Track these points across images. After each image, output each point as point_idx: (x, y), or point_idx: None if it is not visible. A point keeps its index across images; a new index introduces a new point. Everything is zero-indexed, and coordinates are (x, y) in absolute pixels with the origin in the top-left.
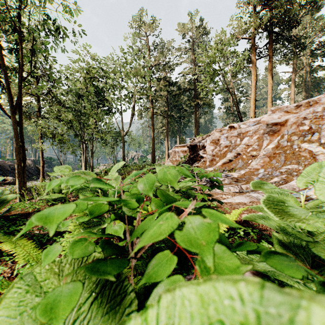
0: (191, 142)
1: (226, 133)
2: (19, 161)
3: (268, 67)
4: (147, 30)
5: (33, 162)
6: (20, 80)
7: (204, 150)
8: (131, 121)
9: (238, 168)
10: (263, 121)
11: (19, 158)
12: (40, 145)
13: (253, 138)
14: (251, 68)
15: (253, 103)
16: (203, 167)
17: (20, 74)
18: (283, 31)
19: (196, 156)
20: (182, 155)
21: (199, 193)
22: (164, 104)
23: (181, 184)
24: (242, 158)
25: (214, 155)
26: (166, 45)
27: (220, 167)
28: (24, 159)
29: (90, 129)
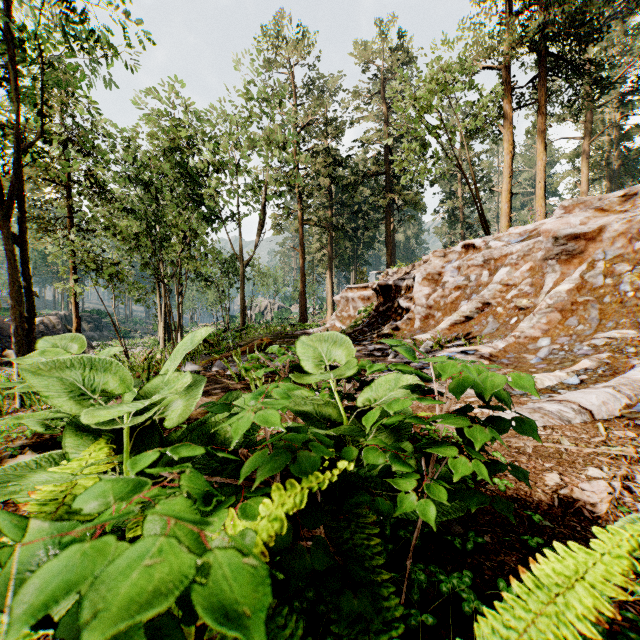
0: (381, 279)
1: (456, 259)
2: (19, 318)
3: (538, 127)
4: (289, 53)
5: (65, 320)
6: (20, 149)
7: (410, 296)
8: (258, 237)
9: (487, 335)
10: (547, 231)
11: (19, 313)
12: (73, 286)
13: (519, 269)
14: (502, 128)
15: (506, 201)
16: (408, 332)
17: (19, 135)
18: (569, 52)
19: (392, 309)
20: (361, 305)
21: (455, 450)
22: (325, 204)
23: (373, 391)
24: (495, 313)
25: (430, 306)
26: (328, 85)
27: (445, 332)
28: (31, 314)
29: (173, 252)
